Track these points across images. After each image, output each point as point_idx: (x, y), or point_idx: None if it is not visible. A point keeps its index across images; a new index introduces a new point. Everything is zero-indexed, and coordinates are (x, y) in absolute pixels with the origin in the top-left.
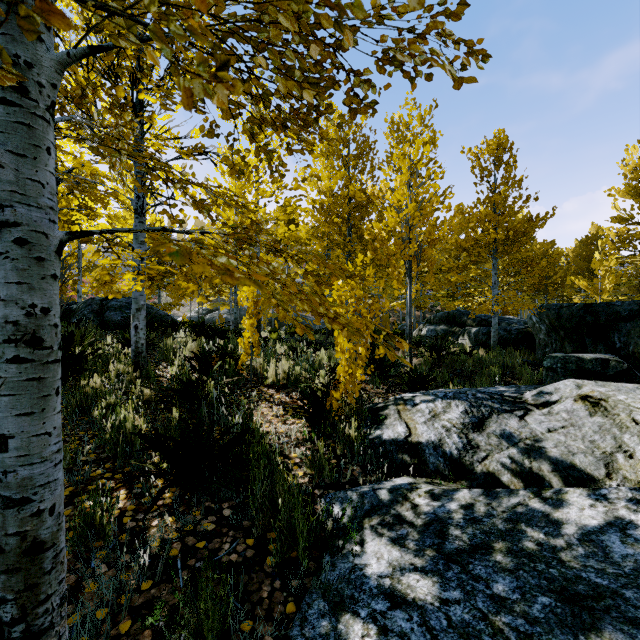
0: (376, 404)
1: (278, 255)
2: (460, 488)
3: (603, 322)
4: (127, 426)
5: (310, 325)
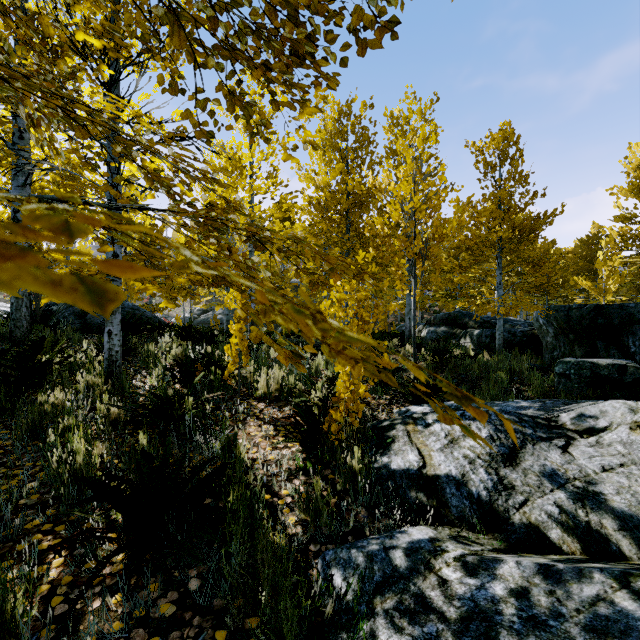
0: (381, 422)
1: (260, 246)
2: (497, 549)
3: (616, 325)
4: (77, 460)
5: None
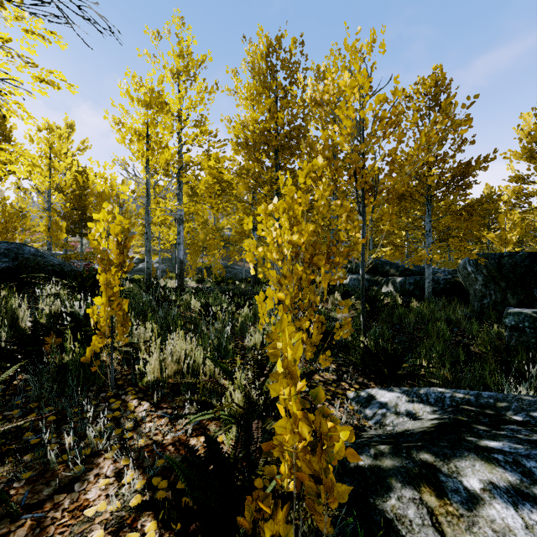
0: None
1: None
2: None
3: None
4: None
5: (237, 273)
